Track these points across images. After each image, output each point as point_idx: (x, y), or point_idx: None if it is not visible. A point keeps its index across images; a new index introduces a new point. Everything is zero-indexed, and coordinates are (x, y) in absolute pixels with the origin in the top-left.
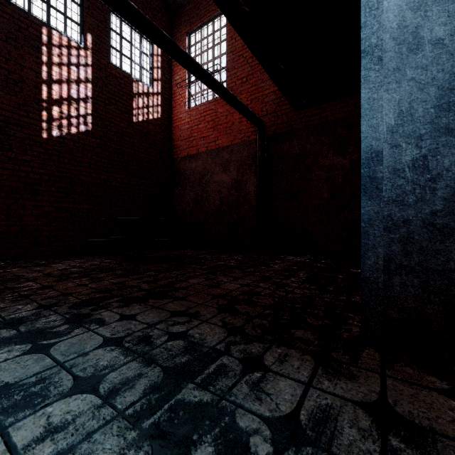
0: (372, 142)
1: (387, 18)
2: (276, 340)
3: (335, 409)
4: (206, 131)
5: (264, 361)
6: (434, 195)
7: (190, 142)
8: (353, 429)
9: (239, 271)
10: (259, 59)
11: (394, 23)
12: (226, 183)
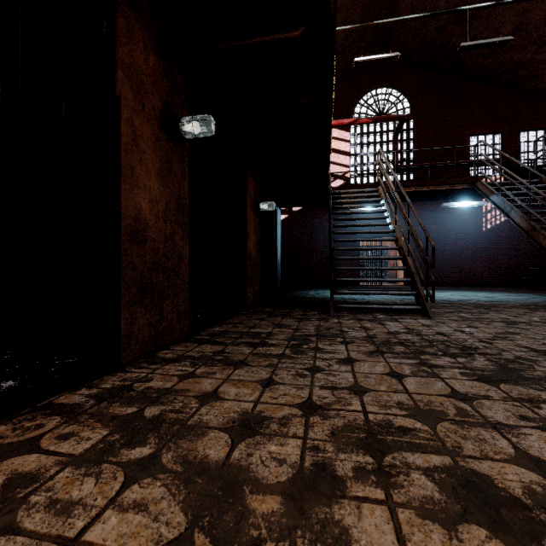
0: None
1: None
2: None
3: None
4: None
5: None
6: None
7: None
8: None
9: None
10: None
11: None
12: None
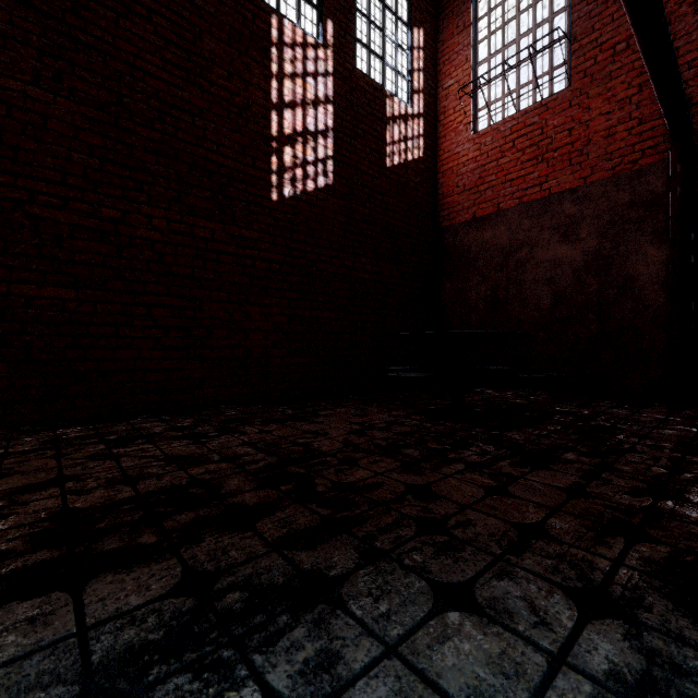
0: None
1: None
2: None
3: None
4: (517, 169)
5: None
6: None
7: (478, 194)
8: None
9: None
10: None
11: None
12: (569, 262)
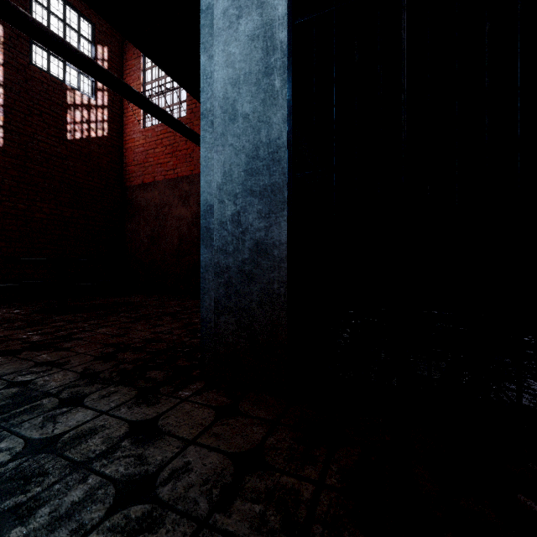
0: (207, 196)
1: (217, 88)
2: (121, 381)
3: (104, 427)
4: (164, 157)
5: (85, 398)
6: (244, 246)
7: (145, 168)
8: (102, 439)
9: (170, 318)
10: (187, 89)
11: (221, 93)
12: (186, 218)
